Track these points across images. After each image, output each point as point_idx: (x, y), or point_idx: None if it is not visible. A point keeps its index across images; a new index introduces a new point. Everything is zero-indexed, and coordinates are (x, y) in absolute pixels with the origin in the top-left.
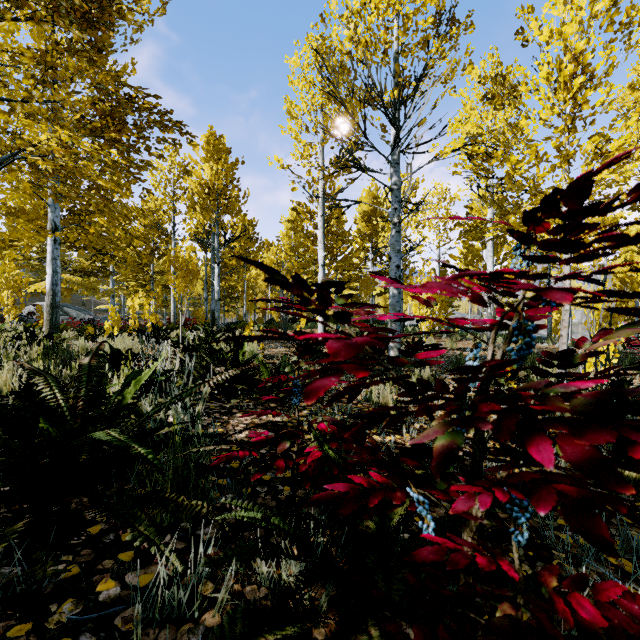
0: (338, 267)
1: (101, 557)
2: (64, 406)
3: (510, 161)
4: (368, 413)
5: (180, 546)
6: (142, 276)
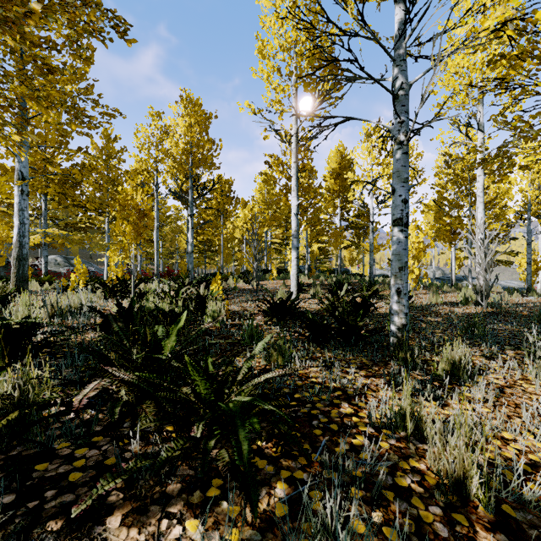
0: (310, 219)
1: None
2: None
3: None
4: None
5: None
6: None
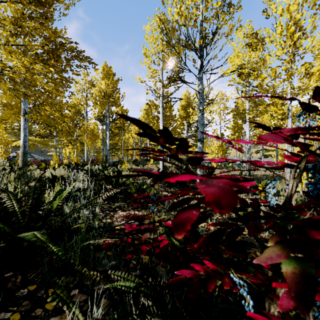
0: None
1: (35, 307)
2: (18, 211)
3: (261, 77)
4: None
5: (83, 298)
6: (70, 138)
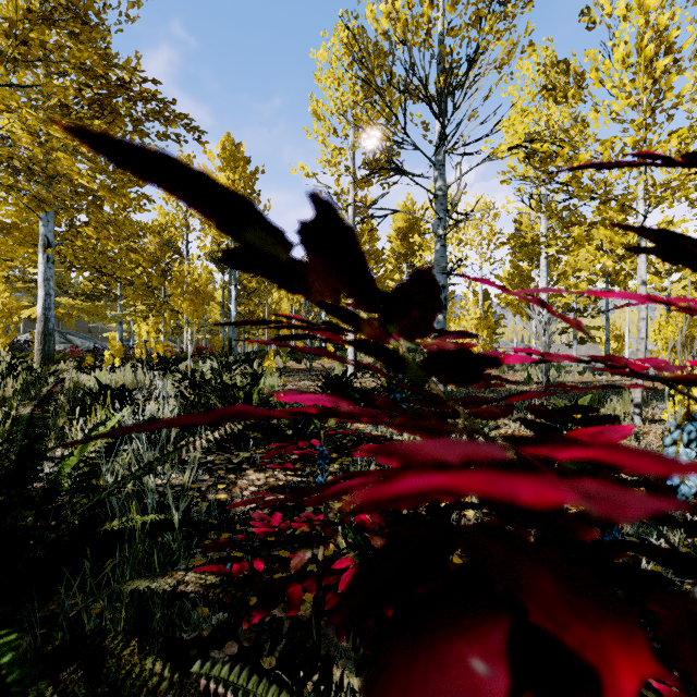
0: None
1: None
2: None
3: (579, 160)
4: (439, 509)
5: None
6: (152, 300)
